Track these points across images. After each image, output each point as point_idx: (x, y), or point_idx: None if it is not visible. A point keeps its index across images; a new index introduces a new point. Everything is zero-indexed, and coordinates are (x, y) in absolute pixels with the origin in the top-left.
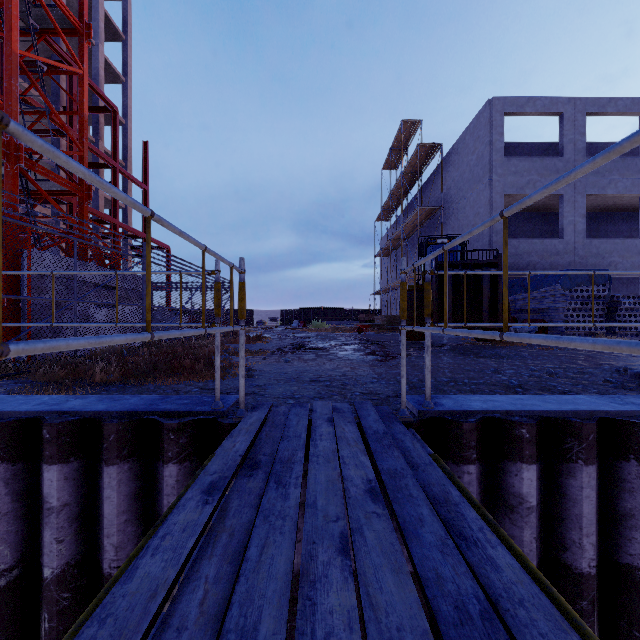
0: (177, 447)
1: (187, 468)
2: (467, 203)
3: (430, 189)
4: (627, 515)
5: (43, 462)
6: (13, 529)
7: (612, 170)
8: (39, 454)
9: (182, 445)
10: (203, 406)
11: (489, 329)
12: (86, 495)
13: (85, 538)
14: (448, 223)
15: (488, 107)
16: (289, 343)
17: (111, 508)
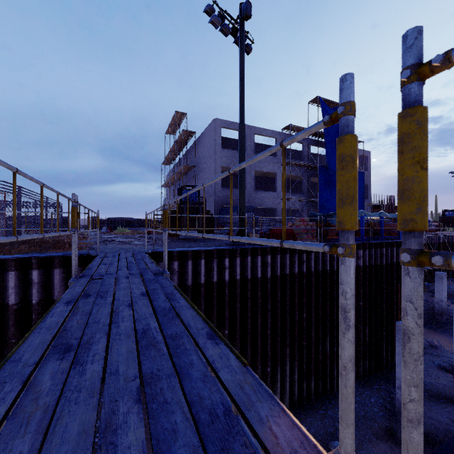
0: (79, 262)
1: (82, 269)
2: (206, 167)
3: (191, 153)
4: (199, 272)
5: (32, 269)
6: (19, 291)
7: (265, 161)
8: (27, 269)
9: (80, 262)
10: (83, 253)
11: (206, 231)
12: (45, 280)
13: (45, 293)
14: (199, 175)
15: (214, 122)
16: (104, 240)
17: (57, 281)
